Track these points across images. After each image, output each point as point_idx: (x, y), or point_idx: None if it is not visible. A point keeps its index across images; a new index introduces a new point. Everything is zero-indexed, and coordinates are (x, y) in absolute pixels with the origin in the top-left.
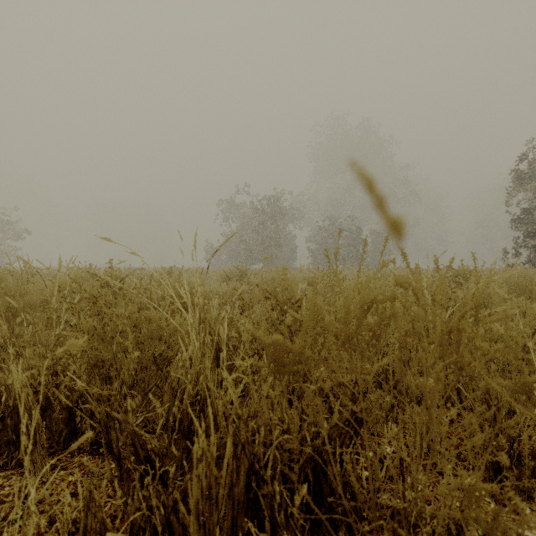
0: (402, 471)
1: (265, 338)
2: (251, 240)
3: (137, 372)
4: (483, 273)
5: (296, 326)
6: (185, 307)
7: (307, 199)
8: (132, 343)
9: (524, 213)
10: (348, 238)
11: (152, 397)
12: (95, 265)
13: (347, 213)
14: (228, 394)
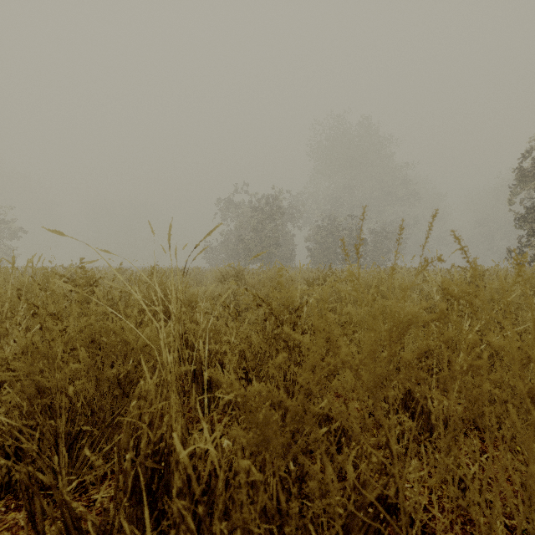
0: (434, 534)
1: (241, 390)
2: (250, 240)
3: (95, 399)
4: (492, 273)
5: (294, 341)
6: (169, 313)
7: (306, 198)
8: (87, 364)
9: (528, 212)
10: (348, 237)
11: (89, 453)
12: (70, 265)
13: (346, 212)
14: (203, 438)
